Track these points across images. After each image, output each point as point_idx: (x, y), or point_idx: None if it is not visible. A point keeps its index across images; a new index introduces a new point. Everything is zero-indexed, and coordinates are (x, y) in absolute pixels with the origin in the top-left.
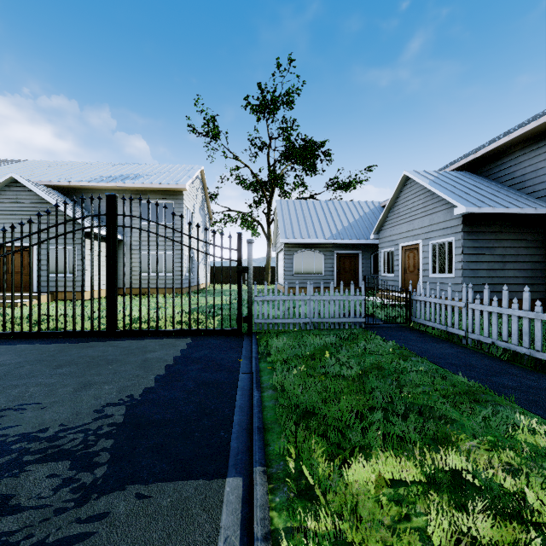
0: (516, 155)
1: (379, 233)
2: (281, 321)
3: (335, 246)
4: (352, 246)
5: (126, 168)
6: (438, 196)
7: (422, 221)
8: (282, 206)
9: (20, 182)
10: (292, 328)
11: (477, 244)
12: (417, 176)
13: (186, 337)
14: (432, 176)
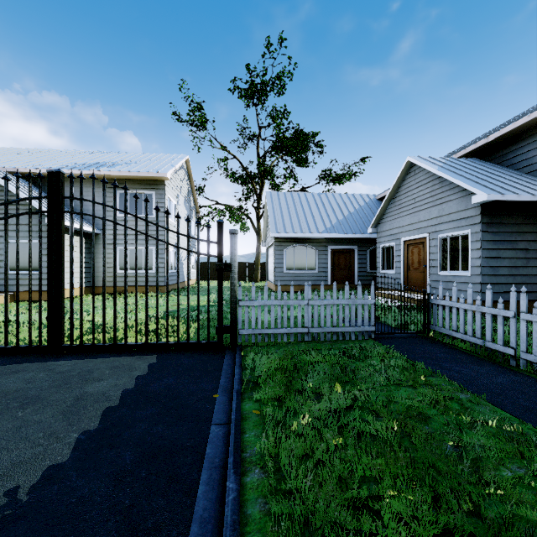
0: (536, 138)
1: (377, 226)
2: (272, 331)
3: (329, 241)
4: (347, 241)
5: (104, 156)
6: (449, 183)
7: (429, 212)
8: (273, 198)
9: None
10: (285, 340)
11: (497, 237)
12: (423, 162)
13: (151, 353)
14: (440, 162)
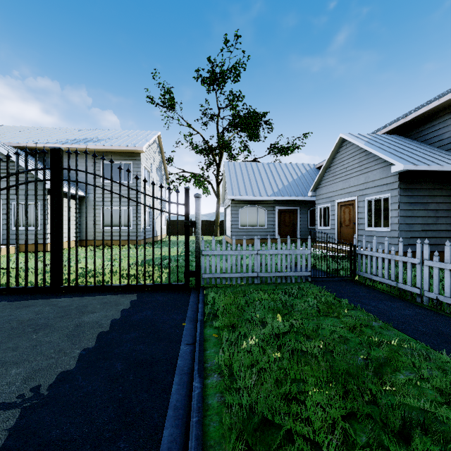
0: (445, 118)
1: (316, 191)
2: (228, 275)
3: (276, 203)
4: (291, 203)
5: (91, 133)
6: (373, 156)
7: (358, 179)
8: (230, 167)
9: None
10: (239, 283)
11: (412, 200)
12: (353, 138)
13: (132, 293)
14: (367, 138)
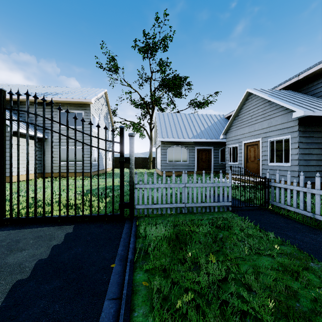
0: None
1: (226, 134)
2: (159, 206)
3: (196, 144)
4: (207, 144)
5: (51, 89)
6: (275, 105)
7: (262, 124)
8: (160, 116)
9: None
10: (169, 212)
11: (309, 140)
12: (258, 91)
13: (70, 224)
14: (268, 92)
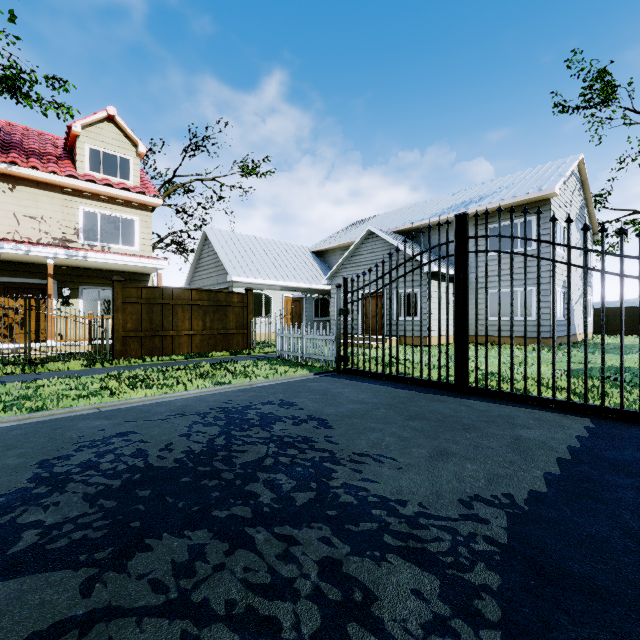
0: None
1: None
2: None
3: None
4: None
5: (468, 193)
6: None
7: None
8: None
9: (374, 233)
10: None
11: None
12: None
13: (578, 415)
14: None
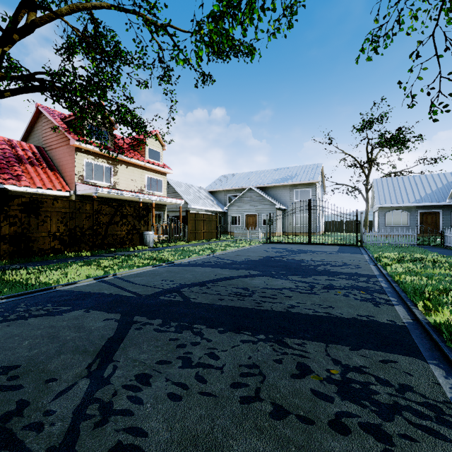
0: None
1: None
2: (375, 242)
3: (418, 207)
4: (433, 207)
5: (283, 172)
6: None
7: None
8: (377, 183)
9: (252, 189)
10: (380, 245)
11: None
12: None
13: (336, 246)
14: None
